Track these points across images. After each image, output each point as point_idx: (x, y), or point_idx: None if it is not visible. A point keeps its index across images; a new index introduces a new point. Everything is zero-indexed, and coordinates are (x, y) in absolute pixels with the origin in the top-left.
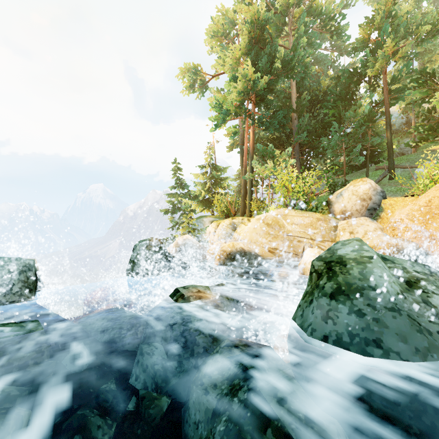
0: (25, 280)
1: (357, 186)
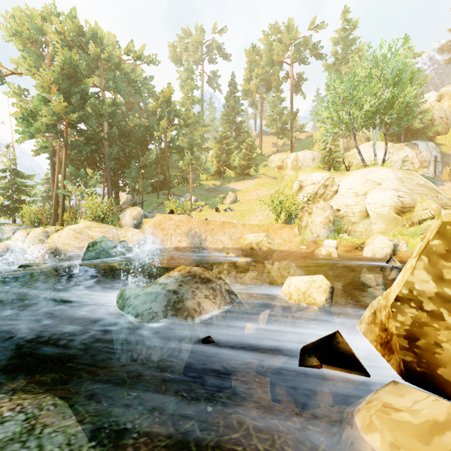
0: None
1: (132, 211)
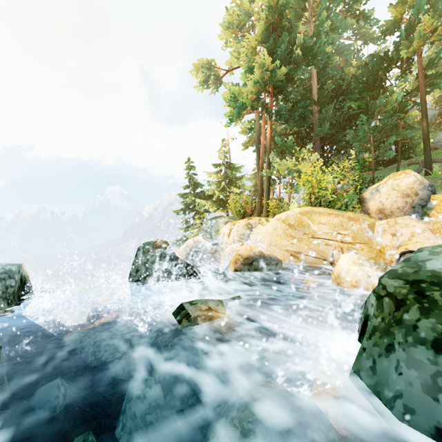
0: (2, 290)
1: (398, 179)
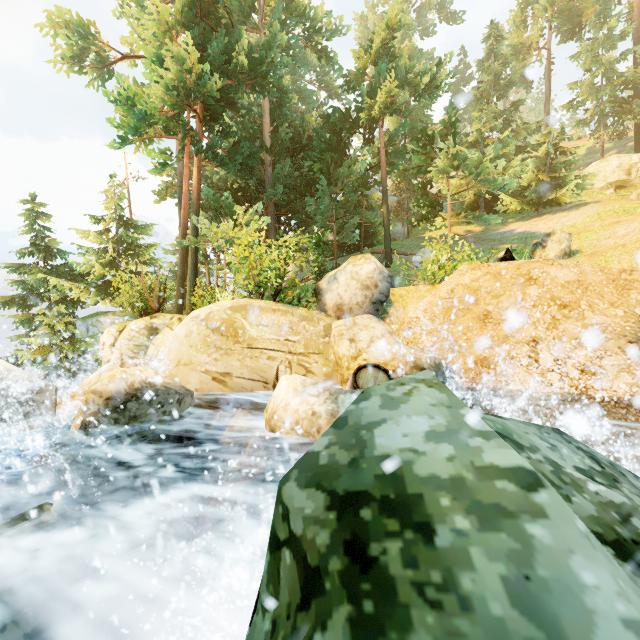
0: None
1: (358, 265)
